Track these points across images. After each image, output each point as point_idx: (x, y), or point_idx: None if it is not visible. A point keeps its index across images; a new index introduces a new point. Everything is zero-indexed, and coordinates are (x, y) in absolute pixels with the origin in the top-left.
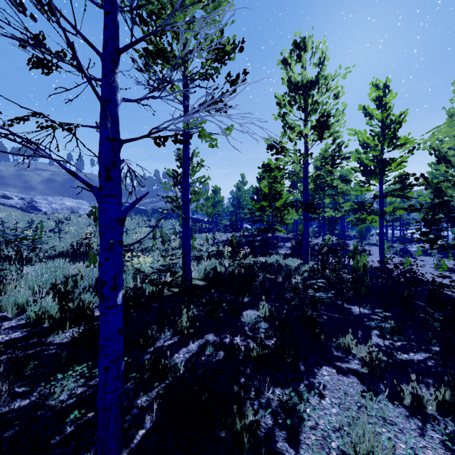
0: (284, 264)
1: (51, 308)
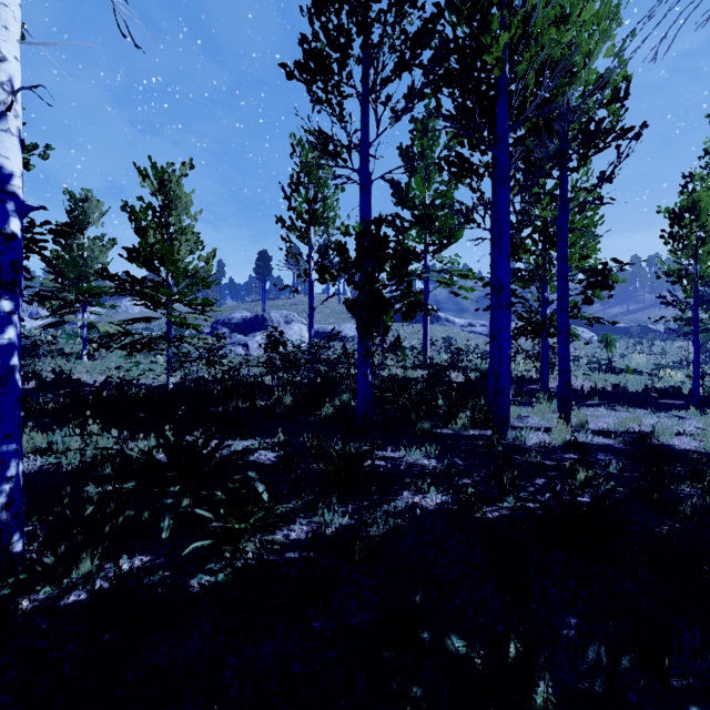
0: None
1: (637, 385)
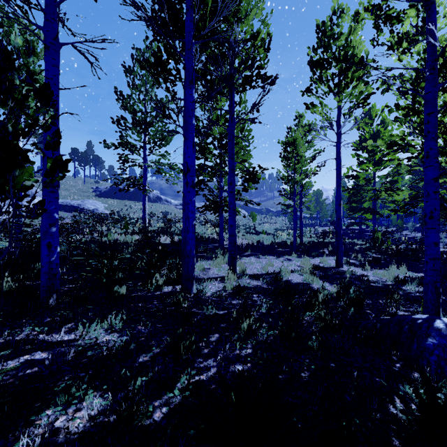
0: (356, 243)
1: (268, 241)
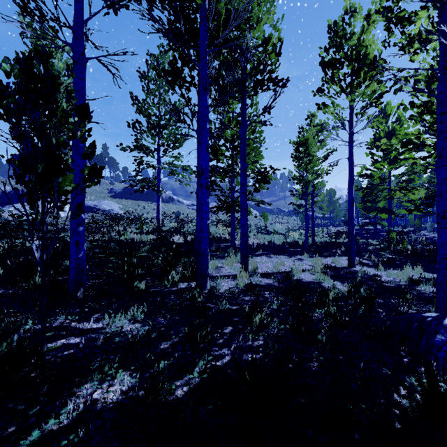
0: (370, 243)
1: (279, 241)
